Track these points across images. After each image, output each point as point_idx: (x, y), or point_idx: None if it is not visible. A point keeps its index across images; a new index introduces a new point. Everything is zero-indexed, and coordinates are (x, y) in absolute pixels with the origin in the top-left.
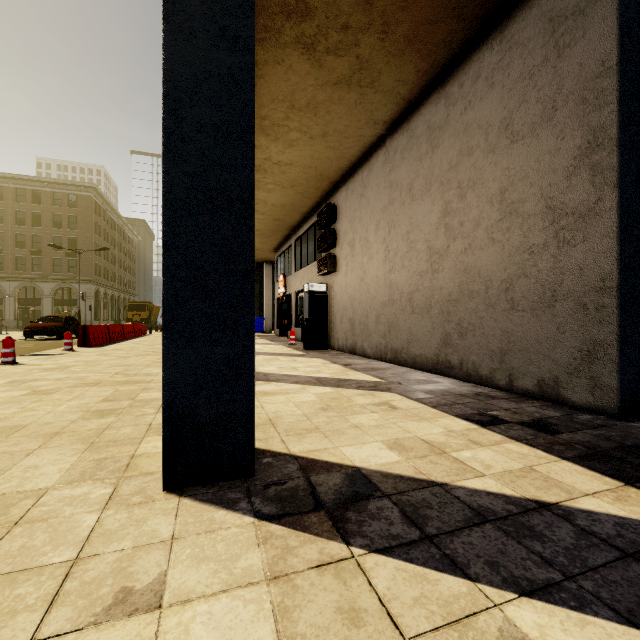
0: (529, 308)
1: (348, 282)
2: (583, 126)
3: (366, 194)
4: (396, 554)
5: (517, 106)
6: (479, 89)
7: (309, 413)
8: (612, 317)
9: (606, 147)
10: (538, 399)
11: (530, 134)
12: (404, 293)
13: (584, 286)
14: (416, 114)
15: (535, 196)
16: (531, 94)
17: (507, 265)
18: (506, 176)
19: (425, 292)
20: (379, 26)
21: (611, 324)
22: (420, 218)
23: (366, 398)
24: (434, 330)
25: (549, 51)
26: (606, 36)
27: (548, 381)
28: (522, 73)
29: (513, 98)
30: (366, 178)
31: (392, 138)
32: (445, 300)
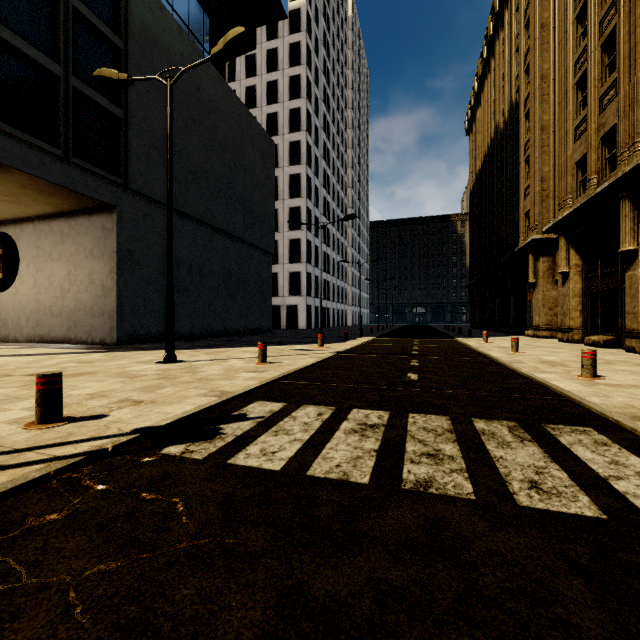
0: (98, 316)
1: (1, 294)
2: (110, 264)
3: (19, 243)
4: (40, 355)
5: (95, 247)
6: (83, 231)
7: (2, 352)
8: (116, 319)
9: (115, 273)
10: (100, 345)
11: (98, 259)
12: (47, 306)
13: (111, 310)
14: (54, 220)
15: (100, 280)
16: (98, 246)
17: (92, 300)
18: (91, 269)
19: (59, 307)
20: (32, 198)
21: (116, 321)
22: (57, 271)
23: (26, 349)
24: (64, 324)
25: (103, 236)
26: (115, 243)
27: (103, 339)
28: (96, 237)
29: (94, 243)
30: (19, 233)
31: (39, 222)
32: (69, 311)
